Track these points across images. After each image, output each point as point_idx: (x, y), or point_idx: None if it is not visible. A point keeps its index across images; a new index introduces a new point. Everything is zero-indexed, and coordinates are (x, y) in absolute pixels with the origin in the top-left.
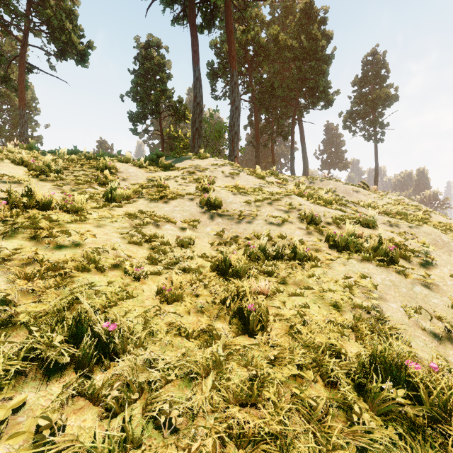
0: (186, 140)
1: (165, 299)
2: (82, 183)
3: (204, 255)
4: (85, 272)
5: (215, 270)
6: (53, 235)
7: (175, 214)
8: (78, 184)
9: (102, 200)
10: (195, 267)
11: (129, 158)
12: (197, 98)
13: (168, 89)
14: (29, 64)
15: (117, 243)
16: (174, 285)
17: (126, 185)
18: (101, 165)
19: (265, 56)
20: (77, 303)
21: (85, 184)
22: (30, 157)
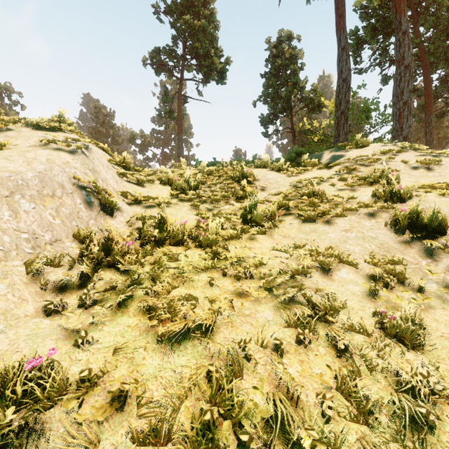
0: (322, 131)
1: None
2: (218, 200)
3: None
4: (212, 448)
5: None
6: (171, 308)
7: (349, 246)
8: (214, 201)
9: (240, 222)
10: None
11: (266, 162)
12: (342, 73)
13: (300, 80)
14: (184, 96)
15: (267, 324)
16: None
17: (265, 196)
18: (238, 175)
19: None
20: None
21: (222, 200)
22: (175, 175)
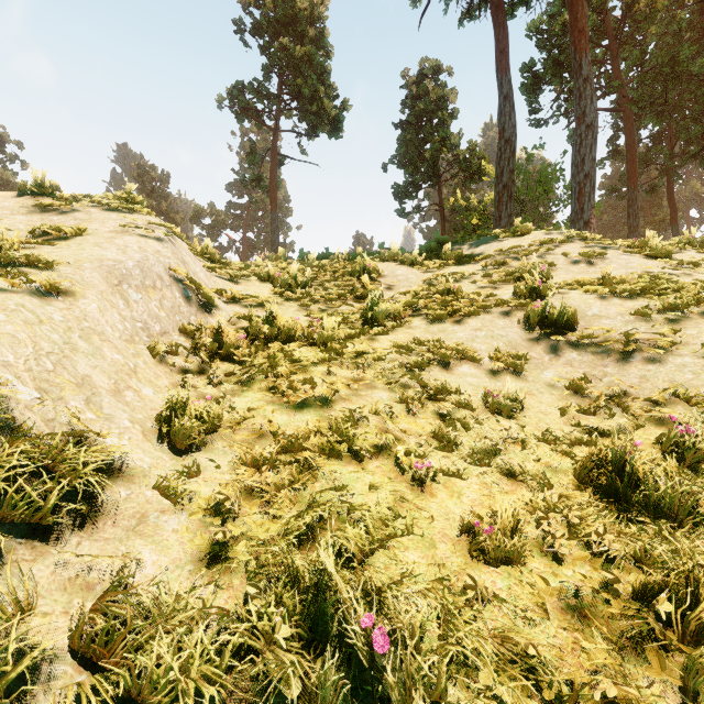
0: (482, 210)
1: (480, 547)
2: (333, 300)
3: (550, 435)
4: (334, 457)
5: (586, 481)
6: (293, 386)
7: (476, 345)
8: (328, 301)
9: (360, 324)
10: (535, 467)
11: (396, 254)
12: (505, 131)
13: (451, 135)
14: (280, 155)
15: (381, 401)
16: (498, 518)
17: (392, 296)
18: (358, 270)
19: (654, 4)
20: (319, 527)
21: (338, 300)
22: (276, 270)
